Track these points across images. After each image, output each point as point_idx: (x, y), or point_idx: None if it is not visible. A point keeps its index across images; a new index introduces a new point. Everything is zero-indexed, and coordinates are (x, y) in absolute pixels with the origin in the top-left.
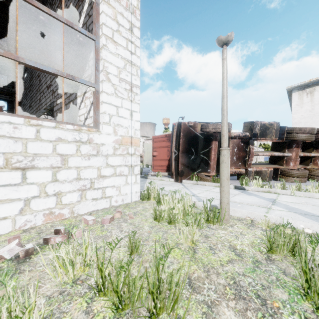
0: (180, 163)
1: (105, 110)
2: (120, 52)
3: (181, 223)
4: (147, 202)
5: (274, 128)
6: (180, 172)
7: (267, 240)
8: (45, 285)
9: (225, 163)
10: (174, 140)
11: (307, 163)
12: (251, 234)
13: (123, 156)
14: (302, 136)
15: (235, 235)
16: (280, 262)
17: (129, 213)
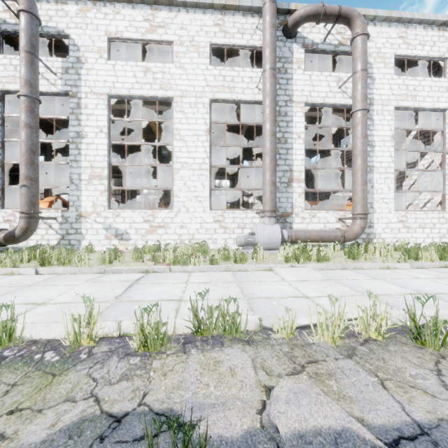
0: None
1: None
2: None
3: None
4: None
5: None
6: None
7: None
8: None
9: None
10: None
11: None
12: None
13: None
14: None
15: None
16: None
17: None
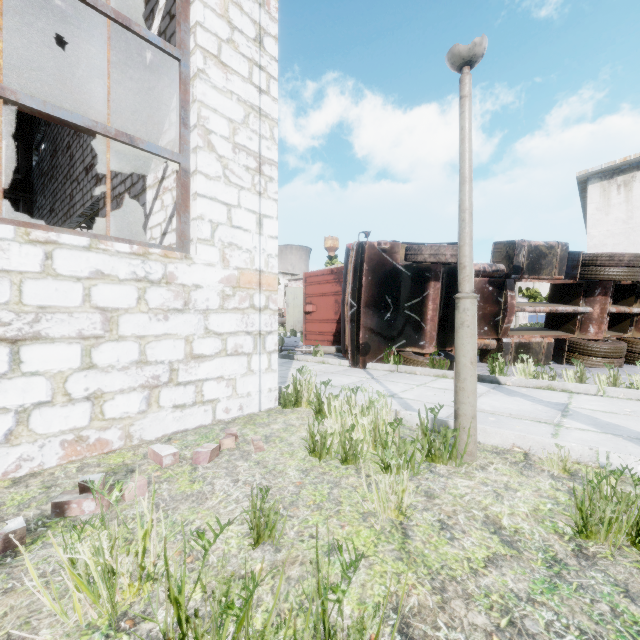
0: (362, 327)
1: (203, 212)
2: (235, 87)
3: (370, 460)
4: (294, 412)
5: (556, 255)
6: (362, 346)
7: (576, 509)
8: (38, 636)
9: (466, 327)
10: (349, 280)
11: (624, 327)
12: (529, 487)
13: (243, 312)
14: (615, 271)
15: (493, 490)
16: (610, 563)
17: (255, 437)
